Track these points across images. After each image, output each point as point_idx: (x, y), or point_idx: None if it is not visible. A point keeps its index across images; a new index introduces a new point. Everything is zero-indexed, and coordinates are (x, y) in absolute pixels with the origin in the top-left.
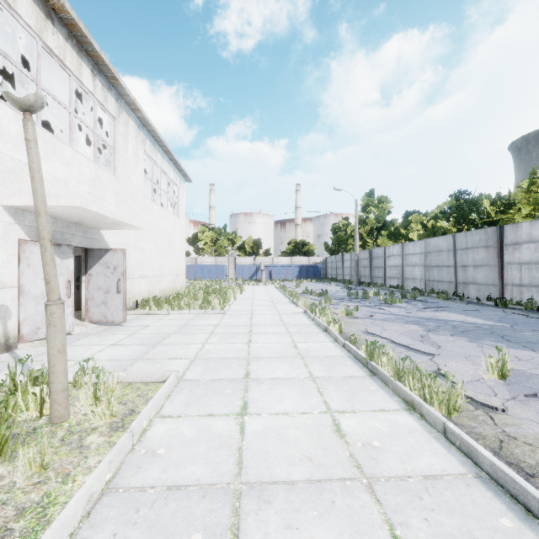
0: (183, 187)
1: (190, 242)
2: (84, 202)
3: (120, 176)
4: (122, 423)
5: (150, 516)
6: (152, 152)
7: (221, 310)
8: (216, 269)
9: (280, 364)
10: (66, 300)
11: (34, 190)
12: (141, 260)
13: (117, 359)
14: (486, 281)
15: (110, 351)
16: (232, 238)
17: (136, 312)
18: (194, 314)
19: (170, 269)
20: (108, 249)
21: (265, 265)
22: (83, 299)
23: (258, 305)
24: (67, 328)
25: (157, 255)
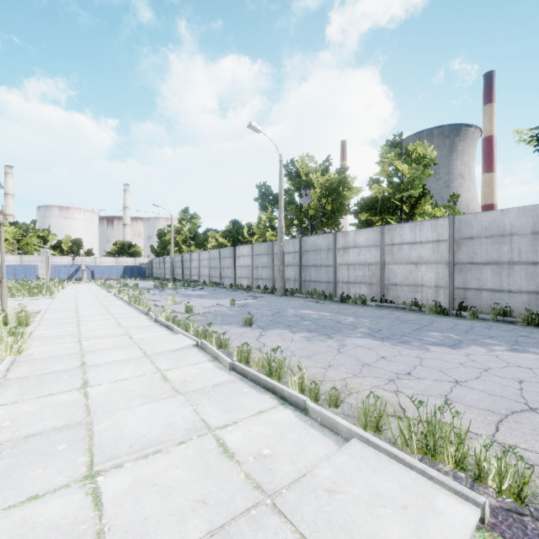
0: None
1: None
2: None
3: None
4: (32, 317)
5: (57, 319)
6: None
7: (52, 296)
8: (25, 269)
9: (93, 307)
10: None
11: (2, 246)
12: None
13: None
14: (231, 276)
15: None
16: (44, 236)
17: None
18: (28, 300)
19: None
20: None
21: (87, 265)
22: None
23: (81, 294)
24: None
25: None
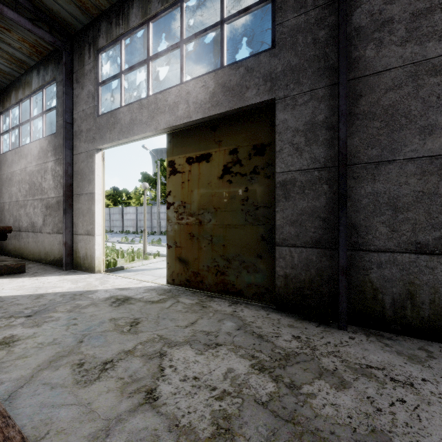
0: None
1: None
2: None
3: None
4: None
5: None
6: None
7: None
8: None
9: None
10: None
11: None
12: None
13: None
14: (119, 225)
15: None
16: None
17: None
18: None
19: None
20: None
21: None
22: None
23: None
24: None
25: None
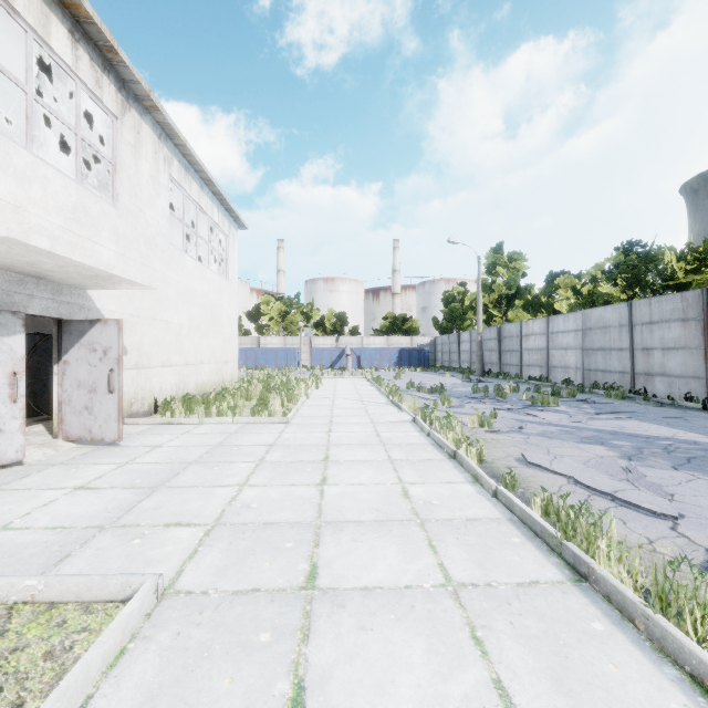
0: (234, 236)
1: (251, 316)
2: (17, 230)
3: (126, 208)
4: None
5: None
6: (184, 180)
7: (283, 417)
8: (285, 353)
9: (379, 541)
10: (8, 406)
11: None
12: (165, 340)
13: (66, 525)
14: (683, 372)
15: (65, 504)
16: (308, 312)
17: (151, 421)
18: (240, 424)
19: (213, 353)
20: (94, 321)
21: (352, 348)
22: (55, 402)
23: (342, 407)
24: (12, 455)
25: (191, 333)
